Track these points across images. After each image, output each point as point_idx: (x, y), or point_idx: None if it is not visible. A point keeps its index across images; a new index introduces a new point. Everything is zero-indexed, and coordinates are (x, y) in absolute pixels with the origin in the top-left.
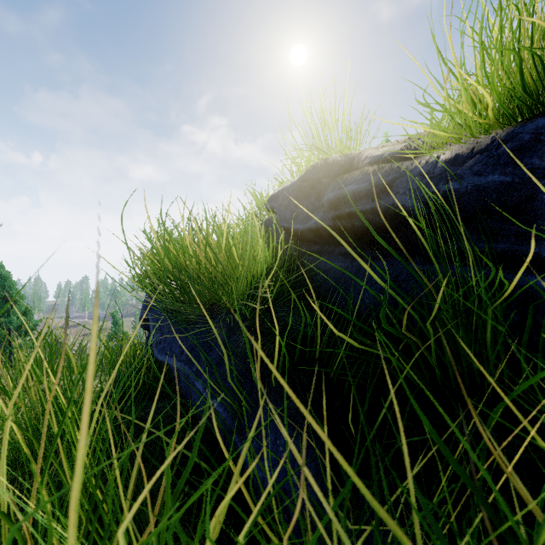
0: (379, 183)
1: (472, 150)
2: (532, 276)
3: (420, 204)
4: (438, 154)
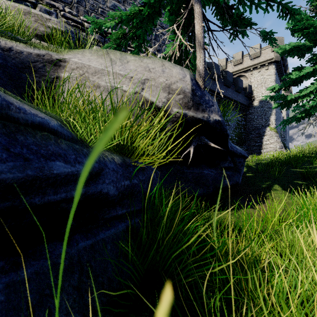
0: (94, 169)
1: (125, 163)
2: (128, 221)
3: (117, 193)
4: (110, 156)
